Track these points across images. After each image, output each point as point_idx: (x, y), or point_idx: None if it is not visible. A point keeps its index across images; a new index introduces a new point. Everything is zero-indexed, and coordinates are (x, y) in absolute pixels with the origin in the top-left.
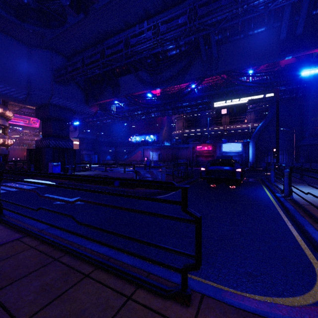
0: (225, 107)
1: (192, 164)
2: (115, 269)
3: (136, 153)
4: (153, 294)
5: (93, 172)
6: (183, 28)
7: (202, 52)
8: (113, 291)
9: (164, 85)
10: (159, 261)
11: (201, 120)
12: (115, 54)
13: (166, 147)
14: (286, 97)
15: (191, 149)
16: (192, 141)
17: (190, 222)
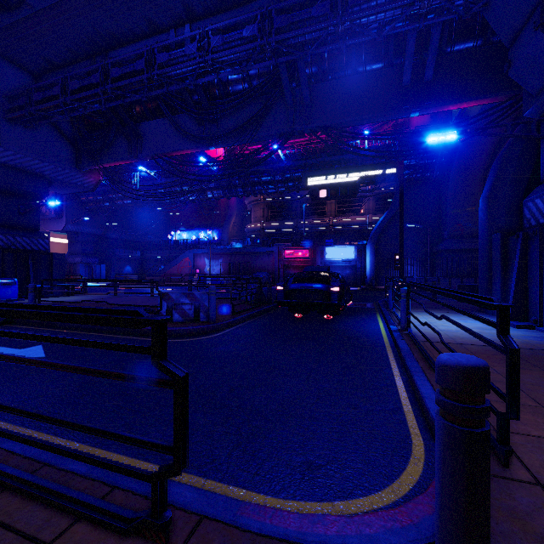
0: (325, 187)
1: (278, 280)
2: (39, 489)
3: (180, 261)
4: (102, 531)
5: (90, 296)
6: (250, 45)
7: (286, 91)
8: (16, 537)
9: (223, 143)
10: (117, 465)
11: (294, 208)
12: (129, 78)
13: (234, 251)
14: (418, 177)
15: (275, 256)
16: (278, 242)
17: (167, 386)
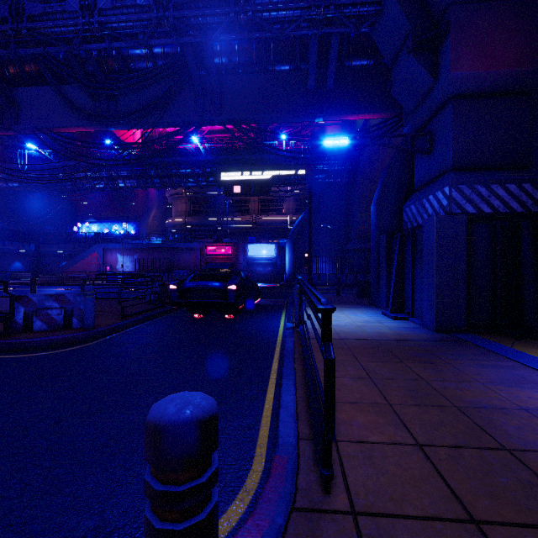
0: (239, 183)
1: None
2: None
3: (86, 257)
4: None
5: None
6: (144, 15)
7: (194, 77)
8: None
9: (123, 124)
10: None
11: (218, 204)
12: None
13: (152, 247)
14: (330, 181)
15: (197, 252)
16: (201, 238)
17: None
